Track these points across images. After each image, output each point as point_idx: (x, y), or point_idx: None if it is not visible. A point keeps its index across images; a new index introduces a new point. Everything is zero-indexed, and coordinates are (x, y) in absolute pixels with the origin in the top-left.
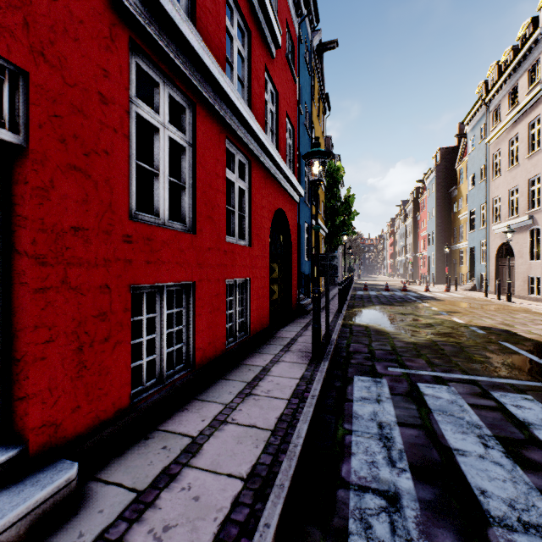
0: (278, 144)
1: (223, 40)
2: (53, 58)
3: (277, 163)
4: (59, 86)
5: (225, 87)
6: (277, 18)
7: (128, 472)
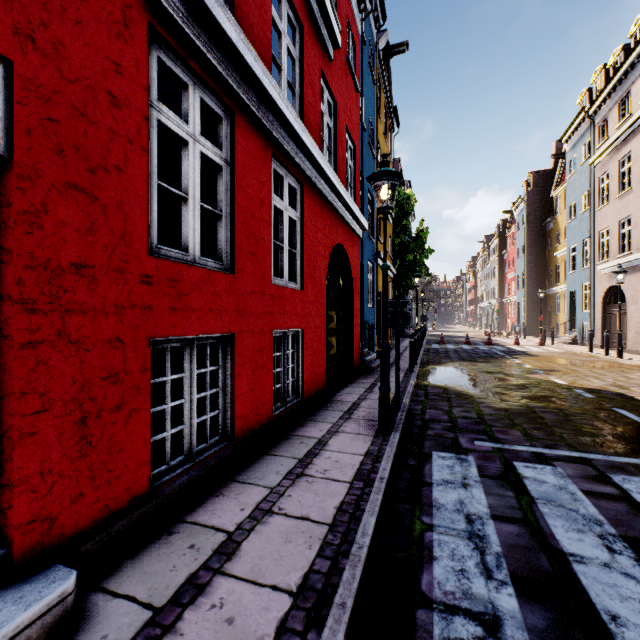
0: (336, 166)
1: (269, 35)
2: (47, 45)
3: (335, 188)
4: (55, 81)
5: (271, 92)
6: (335, 12)
7: (143, 580)
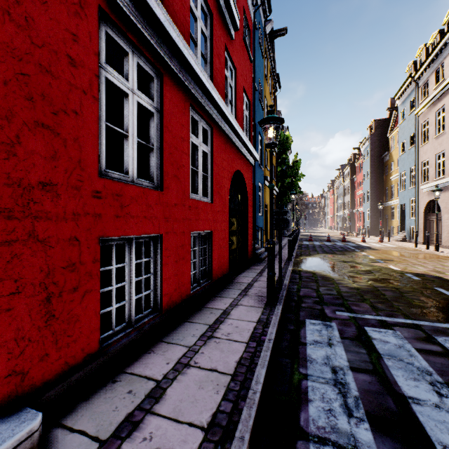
0: (236, 114)
1: (187, 18)
2: (20, 18)
3: (235, 130)
4: (26, 46)
5: (189, 59)
6: (235, 4)
7: (93, 418)
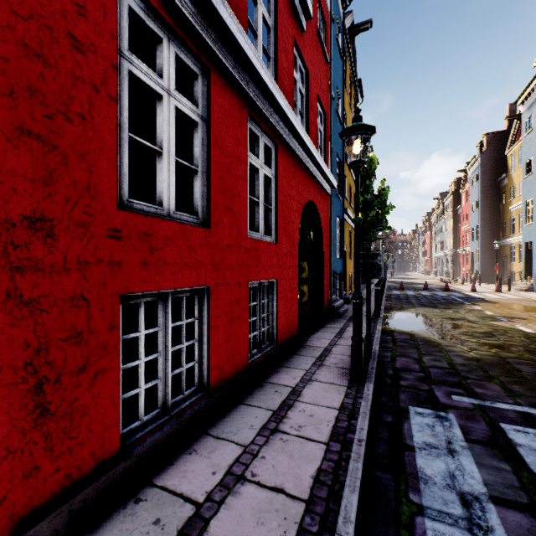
0: (308, 129)
1: None
2: None
3: (307, 148)
4: (2, 15)
5: (246, 50)
6: None
7: None
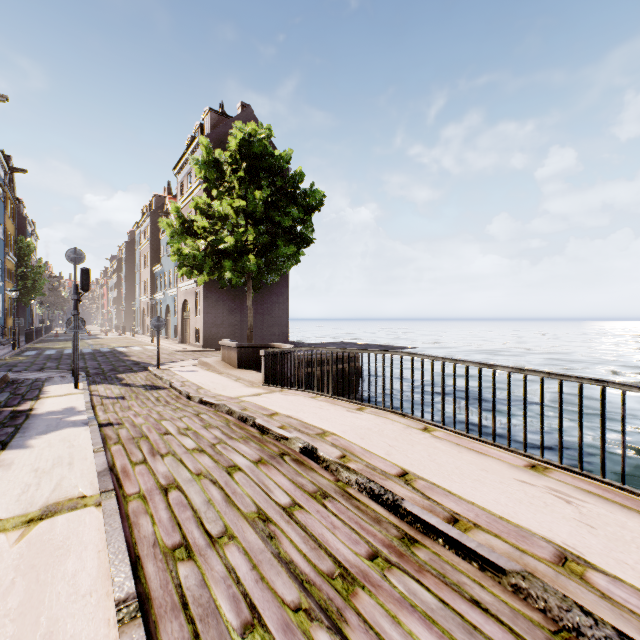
0: None
1: None
2: None
3: None
4: None
5: None
6: None
7: None
